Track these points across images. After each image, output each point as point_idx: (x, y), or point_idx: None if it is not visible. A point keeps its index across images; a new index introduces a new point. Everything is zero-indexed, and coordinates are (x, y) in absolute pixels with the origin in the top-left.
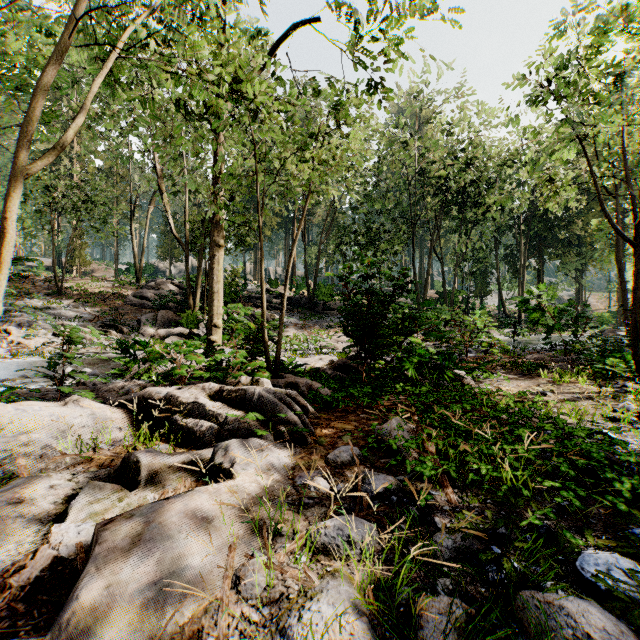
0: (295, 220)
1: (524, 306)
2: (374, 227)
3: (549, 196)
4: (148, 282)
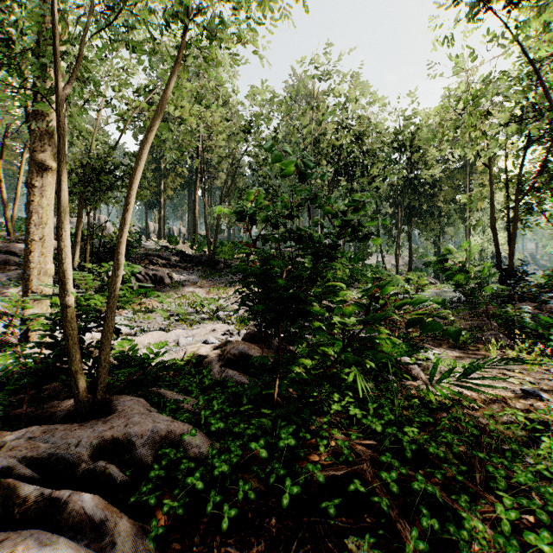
0: (197, 181)
1: (439, 266)
2: (273, 190)
3: (479, 139)
4: (21, 235)
